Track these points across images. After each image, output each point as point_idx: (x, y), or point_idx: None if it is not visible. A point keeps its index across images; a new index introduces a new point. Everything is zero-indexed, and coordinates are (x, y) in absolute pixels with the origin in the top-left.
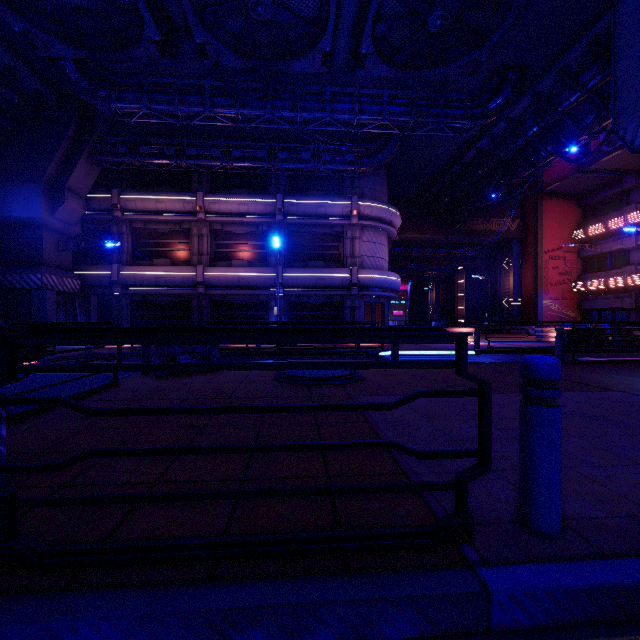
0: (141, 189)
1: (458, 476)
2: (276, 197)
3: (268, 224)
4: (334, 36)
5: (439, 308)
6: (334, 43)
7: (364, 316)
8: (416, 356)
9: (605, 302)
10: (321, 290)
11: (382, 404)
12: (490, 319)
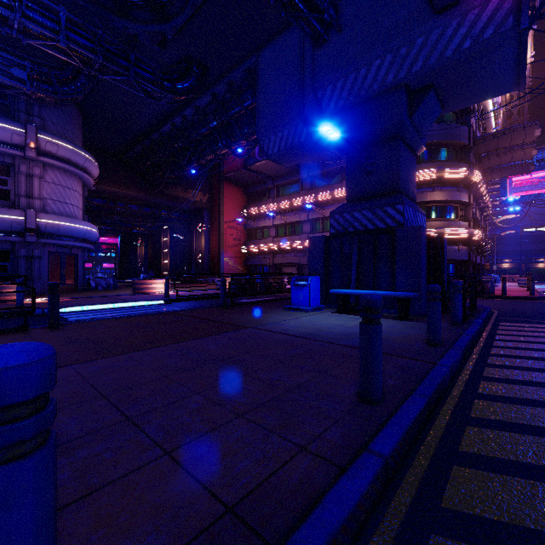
0: None
1: None
2: None
3: None
4: None
5: (147, 262)
6: None
7: (48, 268)
8: (101, 310)
9: (258, 260)
10: None
11: None
12: (189, 272)
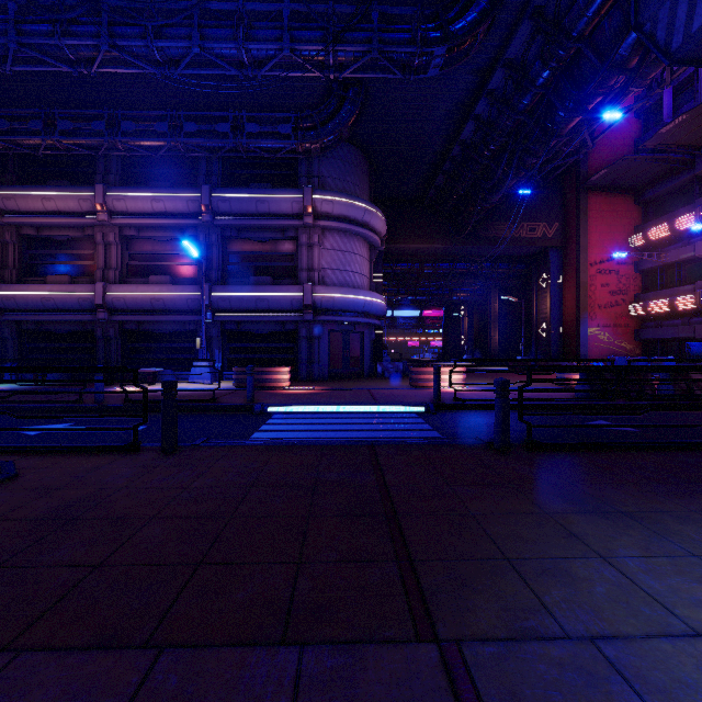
0: (32, 184)
1: None
2: (201, 190)
3: (197, 228)
4: None
5: (472, 338)
6: None
7: (329, 349)
8: (324, 415)
9: (671, 330)
10: (264, 315)
11: None
12: (526, 352)
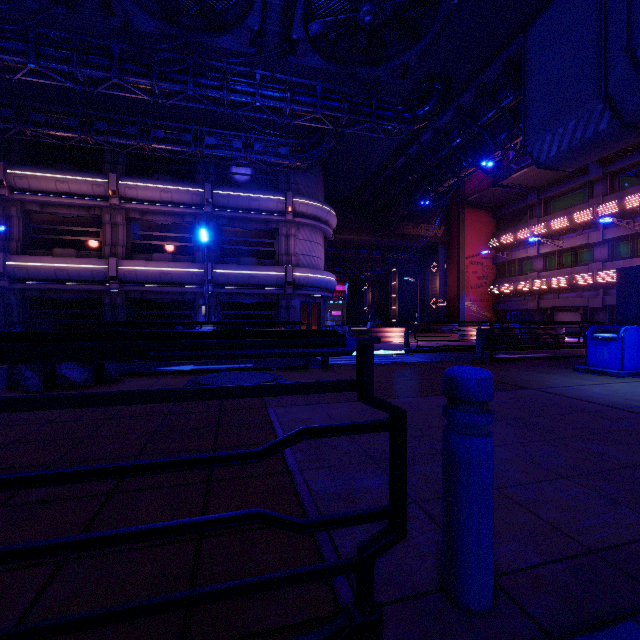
0: (37, 165)
1: (361, 549)
2: (204, 187)
3: (195, 215)
4: (263, 14)
5: (374, 308)
6: (263, 22)
7: (300, 316)
8: (349, 357)
9: (514, 304)
10: (254, 288)
11: (242, 454)
12: (420, 319)
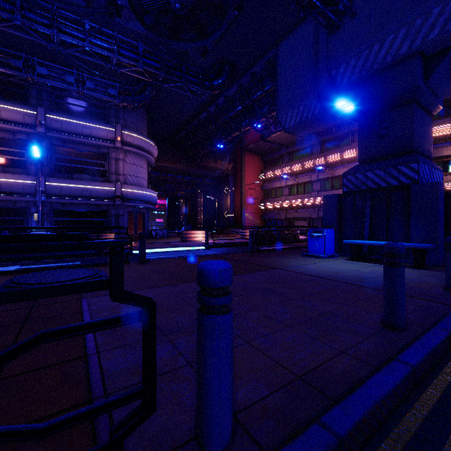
0: None
1: (112, 433)
2: (37, 110)
3: (28, 134)
4: None
5: (187, 217)
6: None
7: (127, 222)
8: (164, 252)
9: (273, 215)
10: (87, 199)
11: None
12: (217, 225)
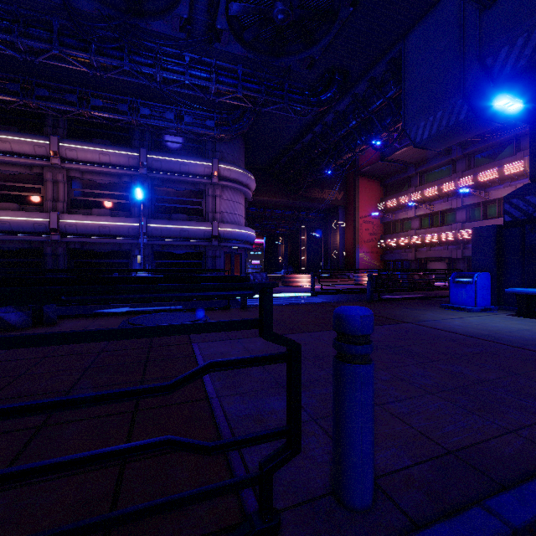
0: None
1: (262, 465)
2: (140, 151)
3: (132, 176)
4: (191, 5)
5: (287, 258)
6: (191, 12)
7: (224, 264)
8: None
9: (397, 255)
10: (184, 241)
11: (154, 388)
12: (324, 267)
